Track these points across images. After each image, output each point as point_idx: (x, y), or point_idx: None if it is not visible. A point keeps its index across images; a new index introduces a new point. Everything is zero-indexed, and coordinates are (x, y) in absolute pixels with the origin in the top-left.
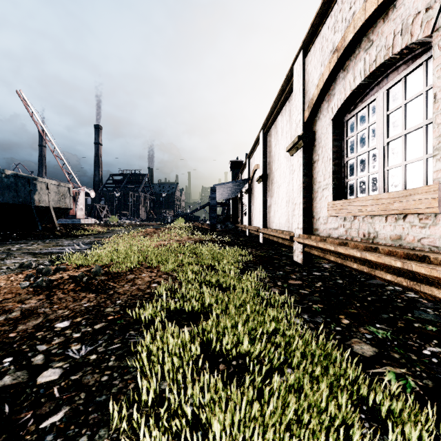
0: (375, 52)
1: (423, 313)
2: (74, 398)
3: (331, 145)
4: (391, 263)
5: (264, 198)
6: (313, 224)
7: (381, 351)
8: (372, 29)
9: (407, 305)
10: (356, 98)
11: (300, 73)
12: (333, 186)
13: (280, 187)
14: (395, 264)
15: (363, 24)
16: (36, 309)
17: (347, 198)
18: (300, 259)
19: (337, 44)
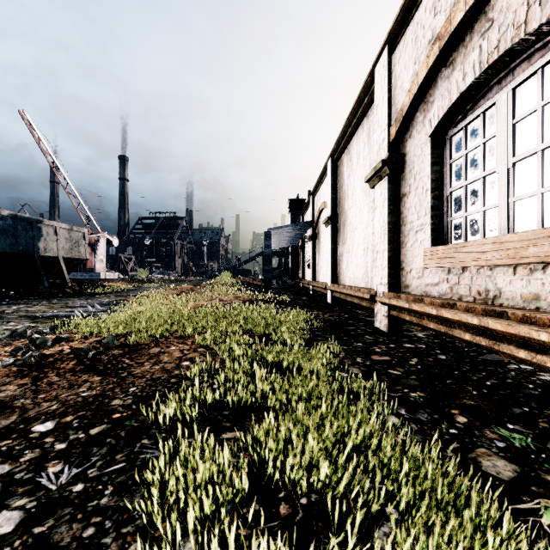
0: (497, 34)
1: None
2: None
3: (428, 171)
4: (530, 335)
5: (334, 246)
6: (401, 279)
7: (525, 471)
8: (492, 3)
9: (545, 393)
10: (465, 105)
11: (385, 76)
12: (431, 226)
13: (355, 230)
14: (538, 336)
15: None
16: (13, 401)
17: (451, 242)
18: (385, 325)
19: (438, 30)
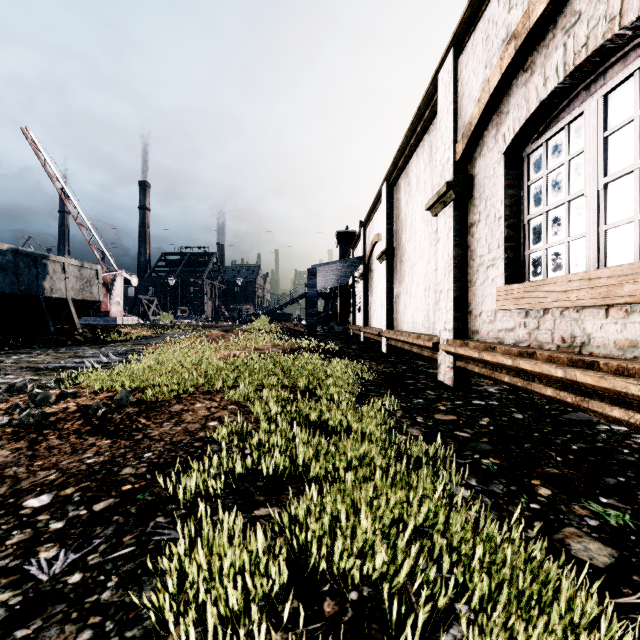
0: (585, 29)
1: None
2: None
3: (501, 195)
4: (628, 390)
5: (390, 285)
6: (470, 324)
7: (624, 556)
8: None
9: None
10: (546, 116)
11: (449, 84)
12: (505, 261)
13: (414, 266)
14: (638, 391)
15: None
16: (3, 469)
17: (529, 280)
18: (449, 378)
19: (514, 27)
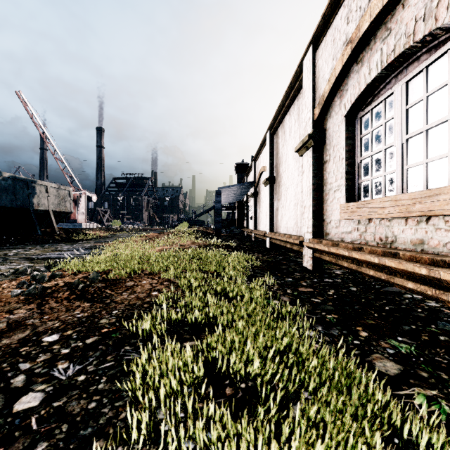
0: (393, 41)
1: (448, 325)
2: (54, 431)
3: (343, 144)
4: (414, 270)
5: (271, 201)
6: (323, 228)
7: (406, 369)
8: (390, 16)
9: (429, 315)
10: (371, 93)
11: (310, 68)
12: (345, 187)
13: (287, 189)
14: (420, 271)
15: (380, 11)
16: (25, 320)
17: (361, 200)
18: (310, 265)
19: (350, 35)
